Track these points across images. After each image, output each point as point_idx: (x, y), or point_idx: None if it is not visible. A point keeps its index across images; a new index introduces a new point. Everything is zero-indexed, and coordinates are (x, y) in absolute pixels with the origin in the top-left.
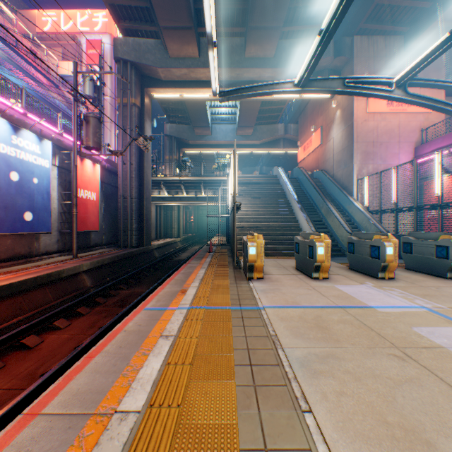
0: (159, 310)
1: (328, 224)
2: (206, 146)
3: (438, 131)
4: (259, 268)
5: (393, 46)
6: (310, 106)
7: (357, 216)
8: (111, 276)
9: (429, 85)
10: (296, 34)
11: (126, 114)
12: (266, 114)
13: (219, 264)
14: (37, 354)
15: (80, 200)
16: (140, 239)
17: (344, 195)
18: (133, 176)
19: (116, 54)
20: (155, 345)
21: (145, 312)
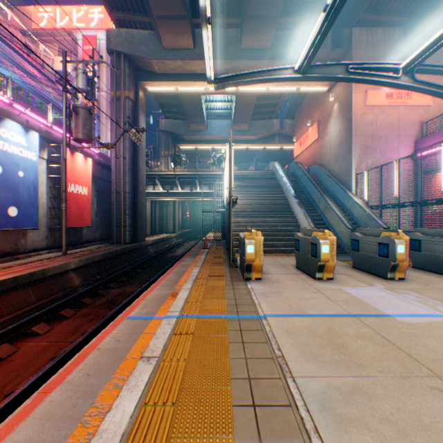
0: (144, 319)
1: (326, 220)
2: (202, 141)
3: (438, 124)
4: (257, 267)
5: (393, 37)
6: (306, 101)
7: (356, 211)
8: (102, 274)
9: (437, 72)
10: (294, 25)
11: (119, 107)
12: (262, 109)
13: (215, 262)
14: (6, 368)
15: (71, 194)
16: (134, 235)
17: (342, 190)
18: (127, 171)
19: (109, 45)
20: (132, 371)
21: (127, 322)
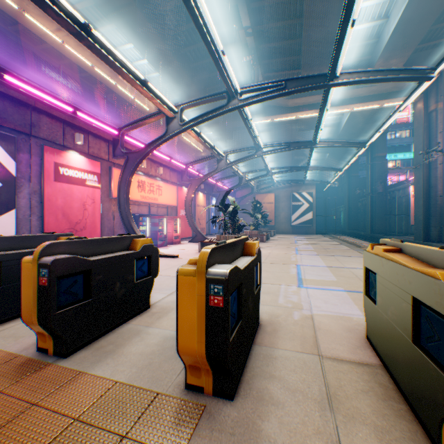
0: None
1: None
2: None
3: None
4: None
5: None
6: None
7: None
8: None
9: None
10: None
11: None
12: None
13: None
14: None
15: None
16: None
17: None
18: None
19: None
20: None
21: None
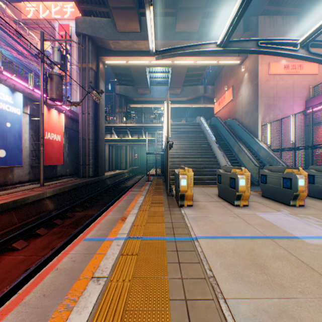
0: (98, 241)
1: (239, 160)
2: (146, 102)
3: None
4: (189, 196)
5: (289, 23)
6: (223, 72)
7: (262, 153)
8: (71, 200)
9: None
10: (215, 14)
11: (84, 76)
12: (191, 78)
13: (156, 192)
14: None
15: (48, 140)
16: (96, 171)
17: (251, 137)
18: (90, 123)
19: (77, 29)
20: (83, 292)
21: (83, 244)
